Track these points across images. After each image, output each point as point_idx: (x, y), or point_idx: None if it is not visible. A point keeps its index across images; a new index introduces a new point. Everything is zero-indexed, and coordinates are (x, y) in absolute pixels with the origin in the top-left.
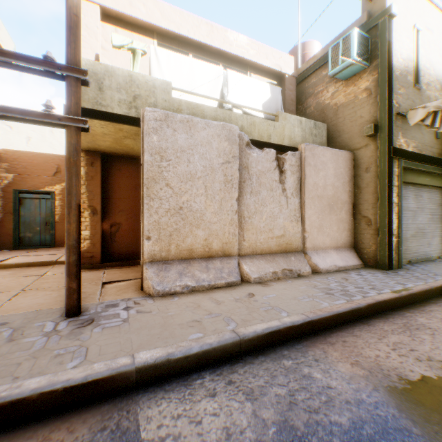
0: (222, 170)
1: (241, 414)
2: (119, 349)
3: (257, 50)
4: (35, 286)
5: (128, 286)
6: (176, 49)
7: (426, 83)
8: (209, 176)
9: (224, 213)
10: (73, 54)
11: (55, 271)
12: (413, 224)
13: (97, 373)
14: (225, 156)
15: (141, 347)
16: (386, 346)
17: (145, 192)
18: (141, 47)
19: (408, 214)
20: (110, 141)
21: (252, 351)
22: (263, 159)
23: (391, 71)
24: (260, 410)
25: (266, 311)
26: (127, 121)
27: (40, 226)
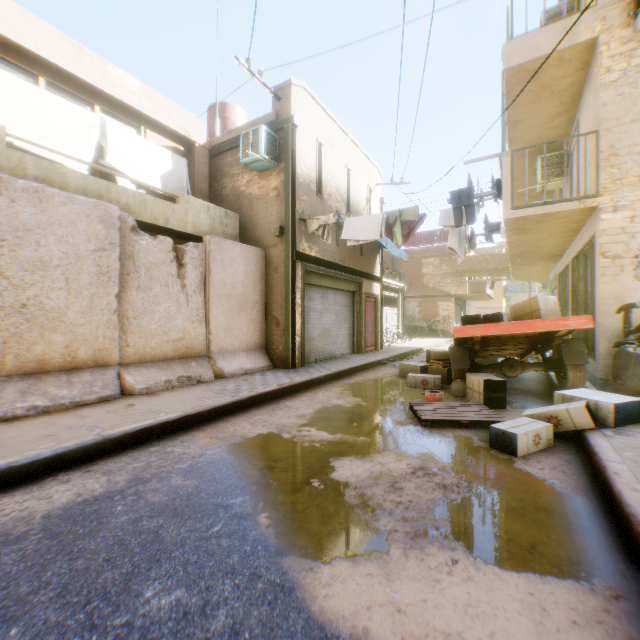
0: (94, 259)
1: (96, 484)
2: None
3: (156, 103)
4: None
5: None
6: (15, 63)
7: (329, 194)
8: (74, 265)
9: (98, 312)
10: None
11: None
12: (320, 324)
13: None
14: (99, 242)
15: None
16: (248, 423)
17: None
18: None
19: (316, 315)
20: None
21: (120, 449)
22: (156, 248)
23: (295, 178)
24: (116, 478)
25: (144, 415)
26: None
27: None
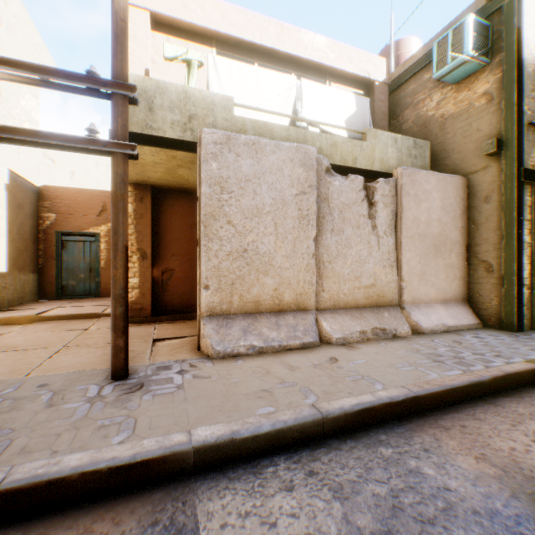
0: (295, 204)
1: (328, 518)
2: (173, 423)
3: (339, 53)
4: (78, 342)
5: (182, 344)
6: (238, 58)
7: None
8: (280, 211)
9: (299, 256)
10: (119, 67)
11: (100, 324)
12: None
13: (147, 452)
14: (299, 185)
15: (199, 421)
16: (523, 435)
17: (202, 231)
18: (198, 58)
19: None
20: (161, 172)
21: (338, 433)
22: (347, 188)
23: (520, 67)
24: (353, 514)
25: (355, 381)
26: (181, 146)
27: (84, 273)
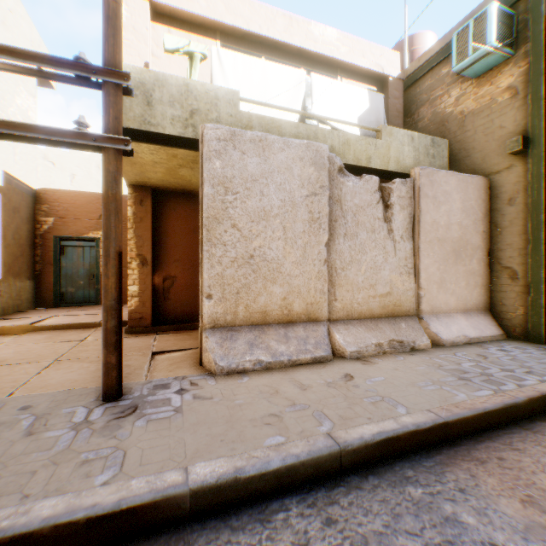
0: (306, 206)
1: None
2: (168, 457)
3: (351, 47)
4: (71, 355)
5: (183, 358)
6: (244, 51)
7: None
8: (289, 213)
9: (309, 262)
10: (111, 52)
11: (97, 335)
12: None
13: (135, 497)
14: (310, 186)
15: (197, 454)
16: None
17: (205, 235)
18: (201, 50)
19: None
20: (161, 173)
21: (358, 467)
22: (361, 189)
23: None
24: None
25: (374, 403)
26: (182, 143)
27: (83, 280)
